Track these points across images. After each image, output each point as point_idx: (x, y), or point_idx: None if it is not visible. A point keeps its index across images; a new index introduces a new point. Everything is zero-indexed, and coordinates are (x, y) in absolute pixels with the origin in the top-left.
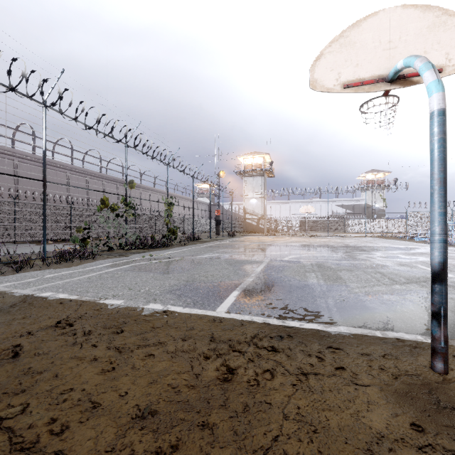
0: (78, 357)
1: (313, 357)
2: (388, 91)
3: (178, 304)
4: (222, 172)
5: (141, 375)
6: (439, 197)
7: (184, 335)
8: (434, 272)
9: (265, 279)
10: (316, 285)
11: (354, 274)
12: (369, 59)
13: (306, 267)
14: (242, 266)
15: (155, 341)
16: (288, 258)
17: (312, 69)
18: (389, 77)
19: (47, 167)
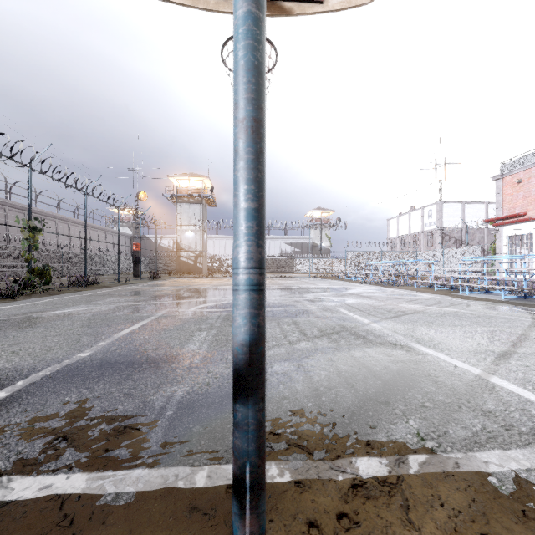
0: None
1: None
2: None
3: None
4: (143, 193)
5: None
6: (244, 170)
7: None
8: (235, 370)
9: (116, 349)
10: (189, 355)
11: None
12: None
13: (206, 322)
14: (104, 326)
15: None
16: (197, 308)
17: None
18: None
19: None
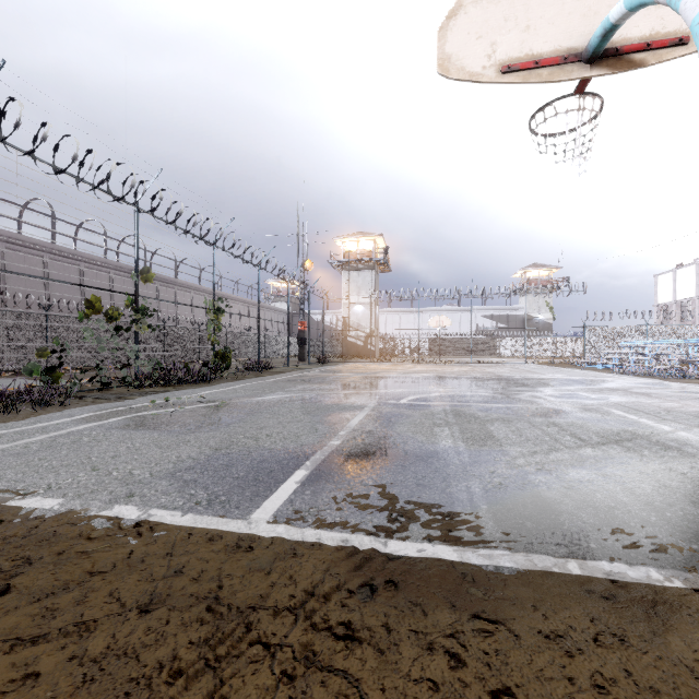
0: None
1: (439, 657)
2: (586, 82)
3: (175, 505)
4: (308, 262)
5: None
6: None
7: (150, 597)
8: None
9: (363, 440)
10: (451, 452)
11: (514, 429)
12: (550, 16)
13: (436, 416)
14: (326, 415)
15: (68, 621)
16: (408, 400)
17: (441, 35)
18: (589, 48)
19: (8, 246)
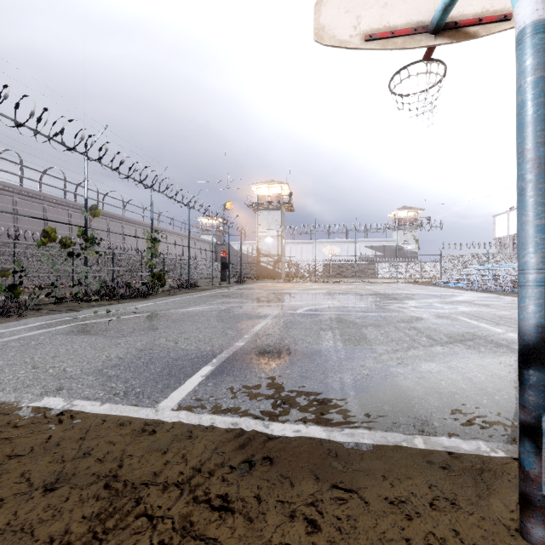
0: None
1: (299, 524)
2: (431, 49)
3: (96, 396)
4: (229, 203)
5: None
6: (538, 196)
7: (57, 477)
8: (528, 345)
9: (262, 342)
10: (331, 350)
11: (383, 332)
12: None
13: (323, 323)
14: (236, 322)
15: None
16: (303, 310)
17: (317, 9)
18: (433, 21)
19: None
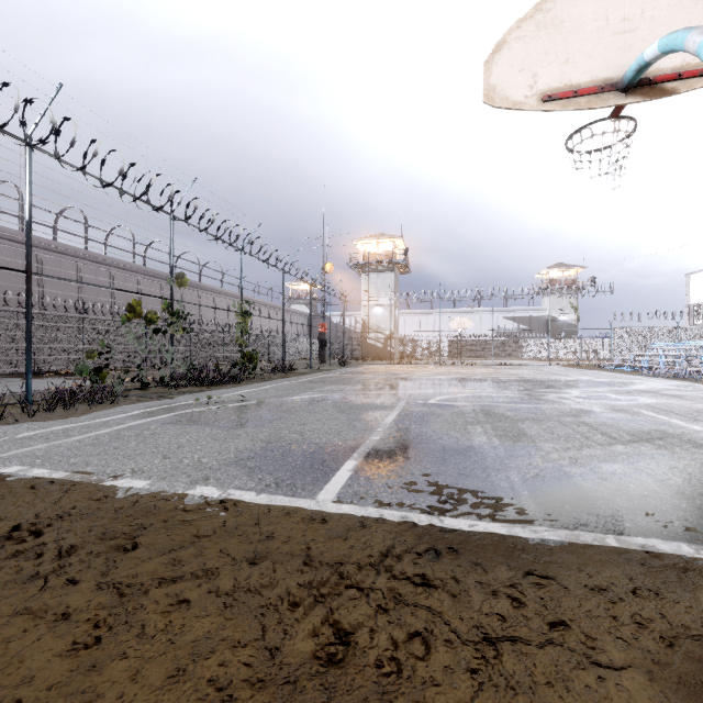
0: (32, 612)
1: (503, 600)
2: (621, 108)
3: (249, 487)
4: (329, 264)
5: (156, 654)
6: None
7: (254, 554)
8: None
9: (400, 436)
10: (487, 447)
11: (545, 427)
12: (588, 50)
13: (466, 415)
14: (361, 414)
15: (196, 568)
16: (436, 400)
17: (487, 68)
18: (624, 80)
19: (45, 253)
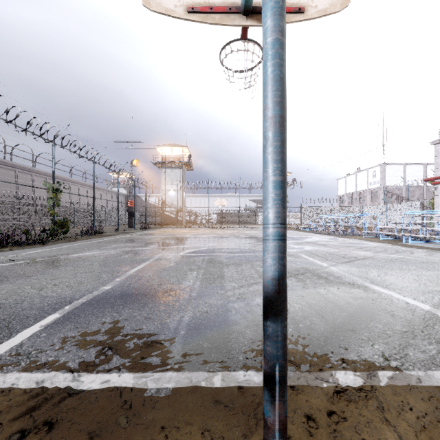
0: None
1: None
2: (245, 29)
3: None
4: (136, 161)
5: None
6: (273, 153)
7: None
8: (266, 297)
9: (130, 284)
10: (187, 289)
11: (239, 270)
12: None
13: (194, 264)
14: (116, 266)
15: None
16: (184, 252)
17: None
18: (242, 2)
19: None
